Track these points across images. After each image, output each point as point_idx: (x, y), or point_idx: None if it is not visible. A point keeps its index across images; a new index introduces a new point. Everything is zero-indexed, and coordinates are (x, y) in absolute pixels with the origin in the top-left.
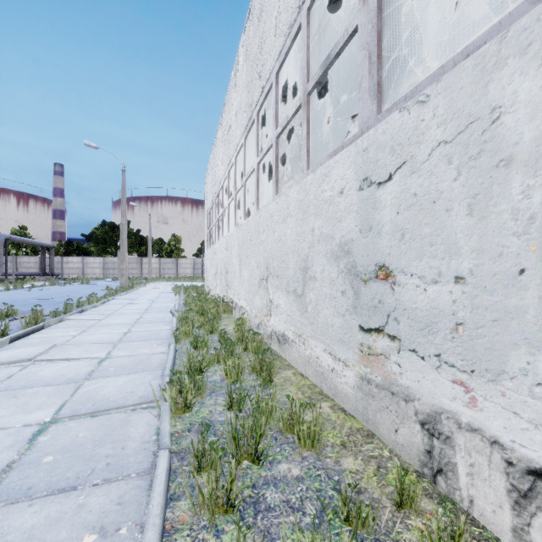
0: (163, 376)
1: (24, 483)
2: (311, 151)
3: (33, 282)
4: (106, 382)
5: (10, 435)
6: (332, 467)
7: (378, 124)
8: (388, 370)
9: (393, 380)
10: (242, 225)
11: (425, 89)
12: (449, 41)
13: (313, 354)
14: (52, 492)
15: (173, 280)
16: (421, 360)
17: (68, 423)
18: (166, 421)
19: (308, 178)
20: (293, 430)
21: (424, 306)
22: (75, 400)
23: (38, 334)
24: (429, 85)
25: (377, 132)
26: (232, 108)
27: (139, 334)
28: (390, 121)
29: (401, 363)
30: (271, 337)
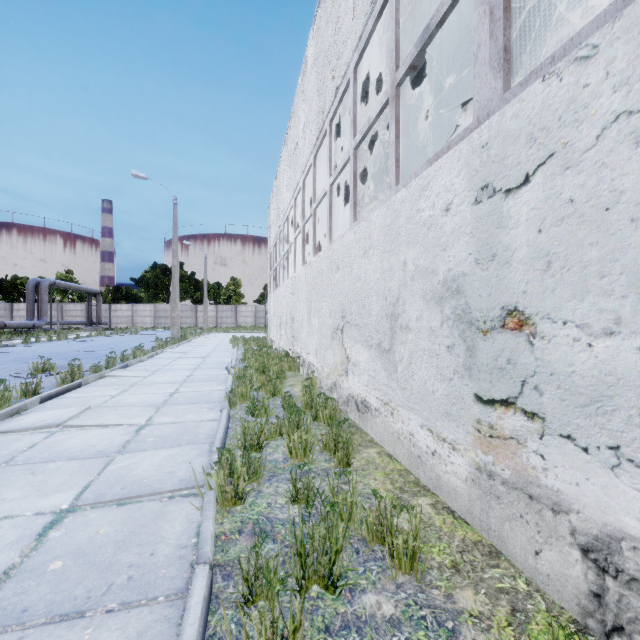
0: (210, 452)
1: (19, 601)
2: (401, 160)
3: (79, 332)
4: (141, 457)
5: (17, 527)
6: (442, 604)
7: (505, 105)
8: (523, 462)
9: (531, 478)
10: (311, 263)
11: (590, 37)
12: (583, 15)
13: (405, 429)
14: (53, 619)
15: (231, 331)
16: (582, 452)
17: (88, 513)
18: (209, 519)
19: (398, 195)
20: (382, 541)
21: (588, 371)
22: (102, 480)
23: (74, 393)
24: (596, 30)
25: (504, 117)
26: (299, 121)
27: (187, 395)
28: (527, 97)
29: (546, 454)
30: (348, 403)
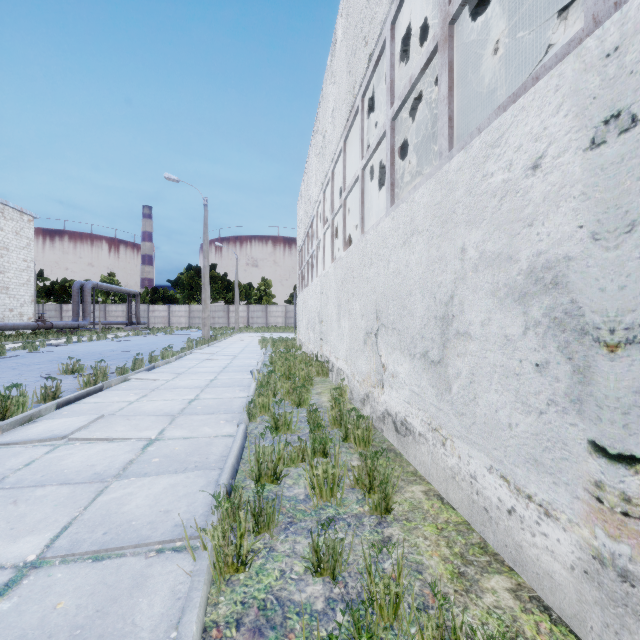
0: (215, 486)
1: None
2: (455, 118)
3: (119, 332)
4: (139, 486)
5: None
6: None
7: None
8: None
9: None
10: (341, 259)
11: None
12: None
13: (464, 468)
14: None
15: (261, 331)
16: None
17: (54, 572)
18: (194, 607)
19: (453, 161)
20: None
21: None
22: (86, 518)
23: (94, 397)
24: None
25: None
26: (328, 107)
27: (207, 402)
28: None
29: None
30: (383, 420)
